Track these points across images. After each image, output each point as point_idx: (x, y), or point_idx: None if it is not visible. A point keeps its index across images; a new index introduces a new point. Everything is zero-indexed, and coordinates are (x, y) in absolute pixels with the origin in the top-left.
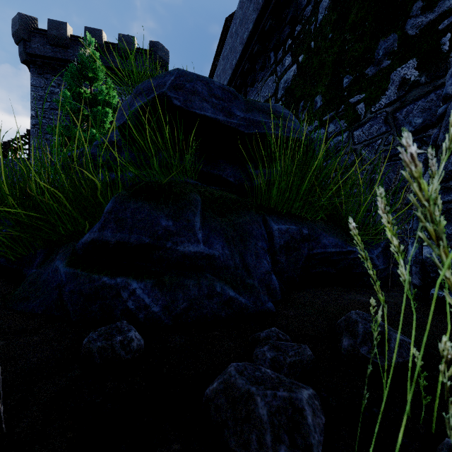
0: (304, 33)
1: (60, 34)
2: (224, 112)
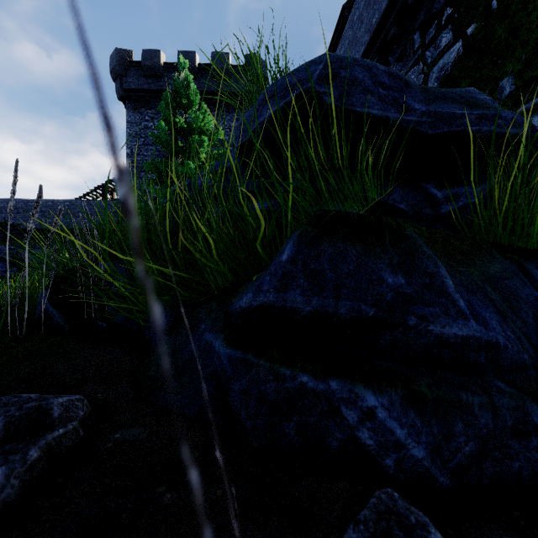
0: None
1: (154, 63)
2: (397, 106)
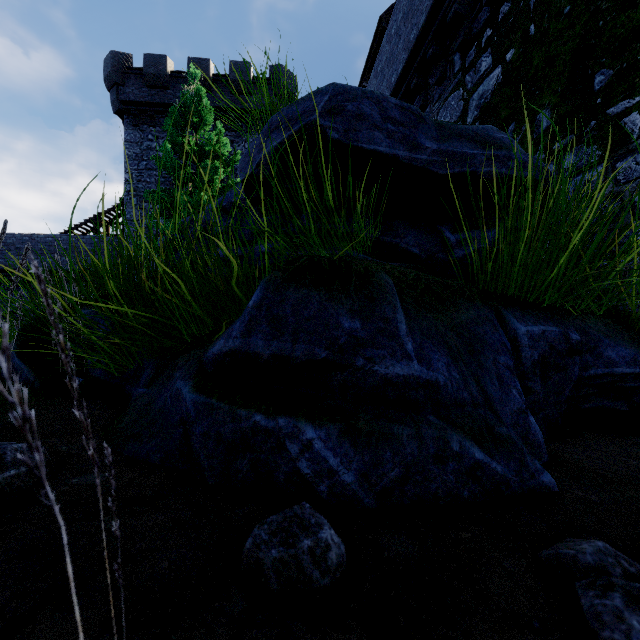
0: (515, 14)
1: (158, 71)
2: (406, 144)
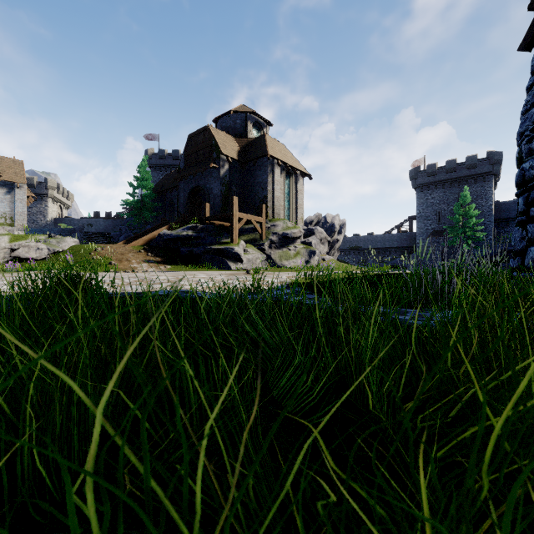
0: None
1: (432, 170)
2: None
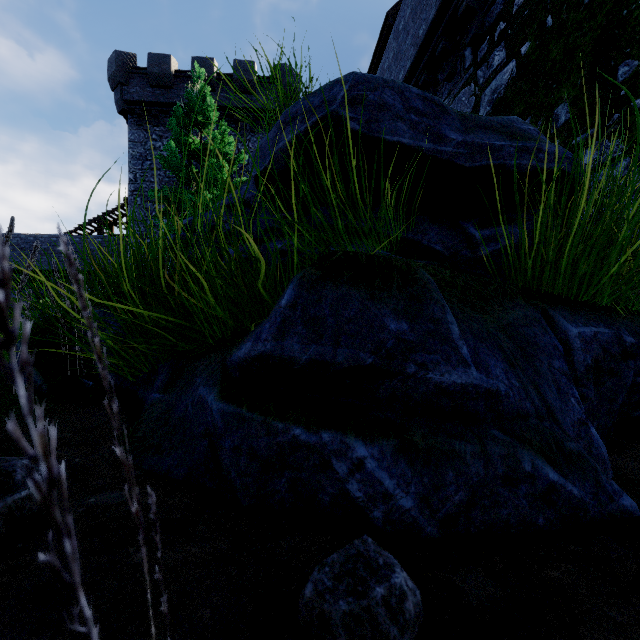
0: (531, 6)
1: (162, 70)
2: (431, 135)
